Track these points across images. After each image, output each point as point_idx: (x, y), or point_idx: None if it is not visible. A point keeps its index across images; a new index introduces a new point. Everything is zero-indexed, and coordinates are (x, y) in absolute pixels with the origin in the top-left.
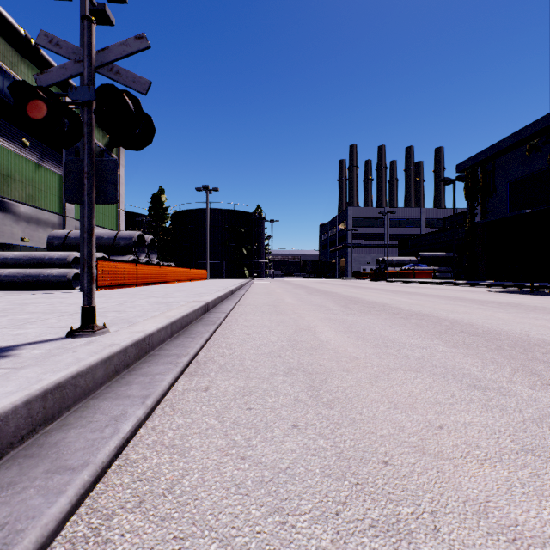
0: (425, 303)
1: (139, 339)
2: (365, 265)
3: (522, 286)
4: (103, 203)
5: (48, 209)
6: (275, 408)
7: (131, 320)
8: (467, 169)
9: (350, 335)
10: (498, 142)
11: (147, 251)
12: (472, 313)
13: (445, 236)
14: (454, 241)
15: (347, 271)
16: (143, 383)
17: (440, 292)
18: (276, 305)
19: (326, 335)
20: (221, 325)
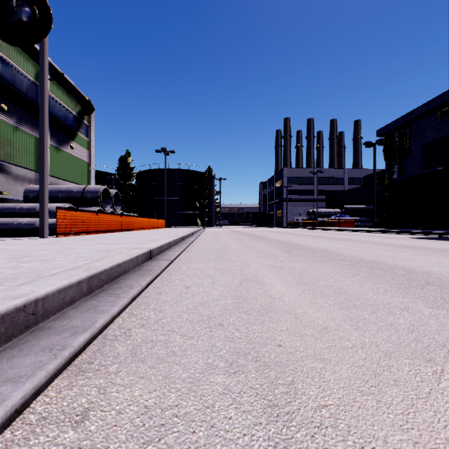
0: (363, 249)
1: (8, 310)
2: (298, 216)
3: (438, 233)
4: None
5: (25, 166)
6: None
7: (41, 274)
8: (385, 134)
9: (304, 288)
10: (414, 110)
11: (112, 203)
12: (416, 259)
13: (365, 192)
14: (374, 195)
15: (283, 221)
16: None
17: (369, 238)
18: (222, 251)
19: (277, 288)
20: (161, 274)
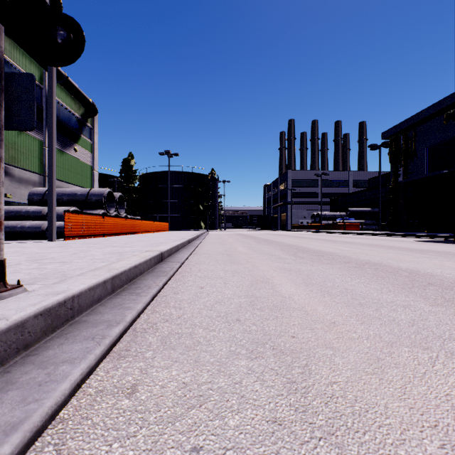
0: (368, 252)
1: (53, 304)
2: (302, 219)
3: (443, 236)
4: (15, 128)
5: (29, 169)
6: (241, 448)
7: (67, 274)
8: (391, 136)
9: (312, 288)
10: (419, 112)
11: (116, 206)
12: (420, 262)
13: (370, 194)
14: (379, 198)
15: (287, 224)
16: (28, 387)
17: (374, 242)
18: (229, 254)
19: (287, 289)
20: (173, 276)
